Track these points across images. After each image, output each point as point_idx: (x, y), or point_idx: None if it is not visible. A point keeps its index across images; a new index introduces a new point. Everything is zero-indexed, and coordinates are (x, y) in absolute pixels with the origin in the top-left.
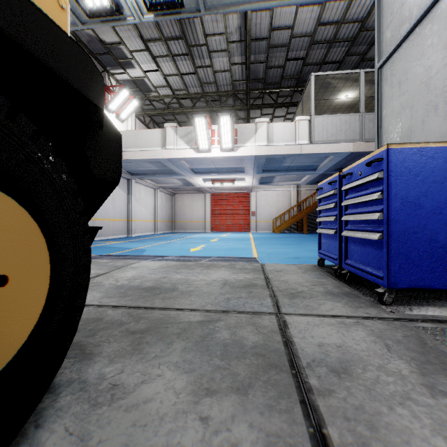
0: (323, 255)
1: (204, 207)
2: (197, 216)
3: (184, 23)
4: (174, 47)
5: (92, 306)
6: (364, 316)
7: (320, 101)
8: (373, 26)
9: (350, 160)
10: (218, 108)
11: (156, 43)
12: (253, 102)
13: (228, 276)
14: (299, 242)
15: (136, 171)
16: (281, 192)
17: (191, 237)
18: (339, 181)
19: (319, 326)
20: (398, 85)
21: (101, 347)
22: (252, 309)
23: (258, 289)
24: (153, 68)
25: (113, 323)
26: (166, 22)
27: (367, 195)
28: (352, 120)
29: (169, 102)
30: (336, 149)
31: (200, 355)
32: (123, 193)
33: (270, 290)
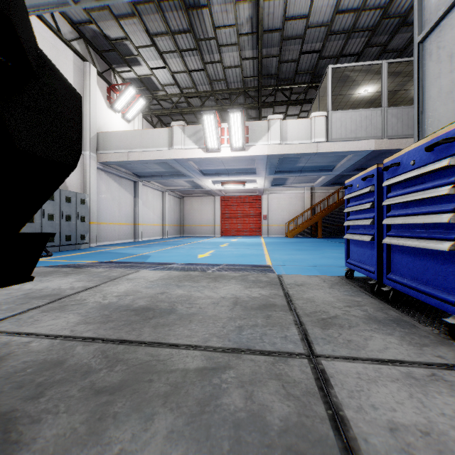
0: (353, 265)
1: (214, 210)
2: (206, 219)
3: (192, 15)
4: (182, 42)
5: (59, 338)
6: (437, 363)
7: (337, 97)
8: (396, 13)
9: (370, 160)
10: (228, 107)
11: (162, 38)
12: (265, 99)
13: (239, 292)
14: (315, 247)
15: (143, 173)
16: (294, 195)
17: (199, 241)
18: (378, 175)
19: (378, 383)
20: (447, 59)
21: (40, 425)
22: (273, 346)
23: (277, 312)
24: (160, 65)
25: (76, 370)
26: (173, 14)
27: (424, 190)
28: (373, 115)
29: (177, 101)
30: (356, 147)
31: (194, 451)
32: (129, 196)
33: (294, 313)
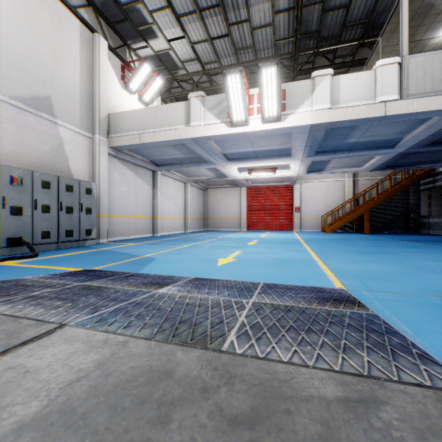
0: None
1: (240, 202)
2: (231, 212)
3: None
4: None
5: None
6: None
7: None
8: None
9: None
10: (257, 80)
11: None
12: (301, 66)
13: None
14: (379, 248)
15: (161, 161)
16: (332, 183)
17: (223, 237)
18: None
19: None
20: None
21: None
22: None
23: None
24: (178, 34)
25: None
26: None
27: None
28: None
29: (198, 79)
30: None
31: None
32: (147, 187)
33: None
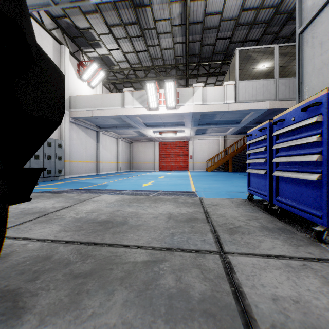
0: (253, 191)
1: (154, 152)
2: (148, 159)
3: (138, 11)
4: (131, 31)
5: (47, 241)
6: (308, 257)
7: (242, 70)
8: (285, 10)
9: (266, 116)
10: (165, 77)
11: (117, 28)
12: (191, 72)
13: (172, 210)
14: (227, 178)
15: (103, 125)
16: (212, 141)
17: (143, 174)
18: (269, 127)
19: (266, 270)
20: (319, 45)
21: (37, 297)
22: (195, 246)
23: (199, 223)
24: (115, 47)
25: (60, 262)
26: (125, 11)
27: (301, 138)
28: (268, 84)
29: (127, 73)
30: (256, 106)
31: (141, 313)
32: (93, 142)
33: (210, 224)
